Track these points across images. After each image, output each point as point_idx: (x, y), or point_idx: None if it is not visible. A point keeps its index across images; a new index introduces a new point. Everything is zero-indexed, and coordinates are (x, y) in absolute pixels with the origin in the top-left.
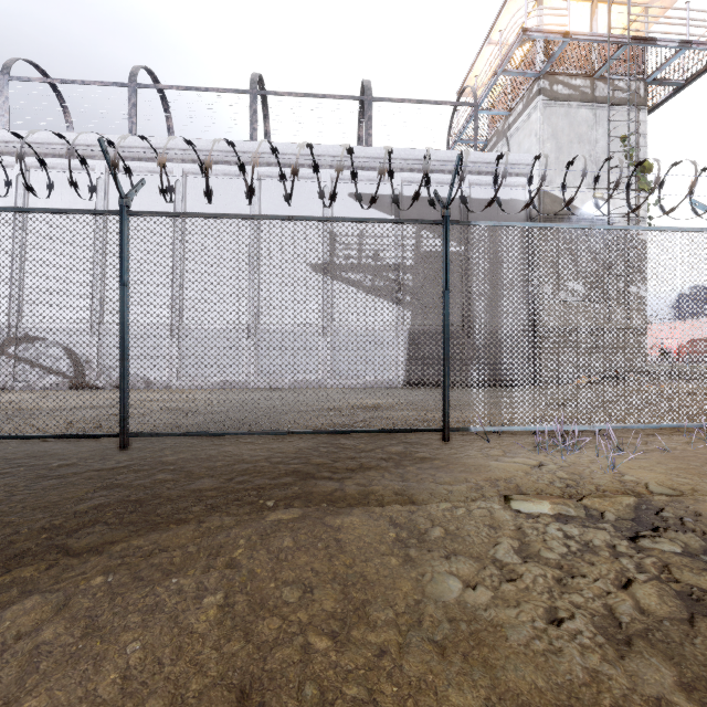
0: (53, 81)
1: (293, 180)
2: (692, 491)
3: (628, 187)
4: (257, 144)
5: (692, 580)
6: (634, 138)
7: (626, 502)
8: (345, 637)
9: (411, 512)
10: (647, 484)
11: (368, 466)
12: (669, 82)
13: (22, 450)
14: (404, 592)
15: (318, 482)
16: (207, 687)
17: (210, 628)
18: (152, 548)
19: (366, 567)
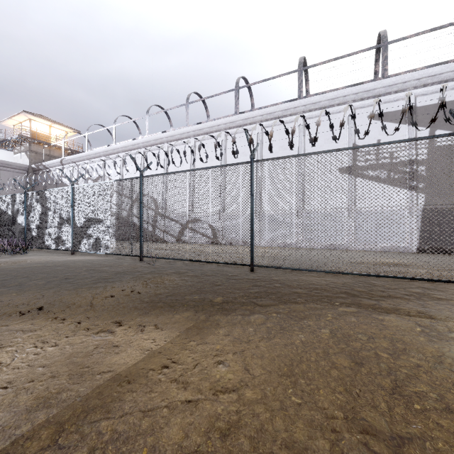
0: (204, 99)
1: (340, 129)
2: None
3: None
4: (303, 100)
5: None
6: None
7: None
8: (396, 356)
9: (431, 322)
10: None
11: (395, 296)
12: None
13: (213, 268)
14: (430, 351)
15: (362, 299)
16: (336, 352)
17: (328, 338)
18: (289, 309)
19: (403, 337)
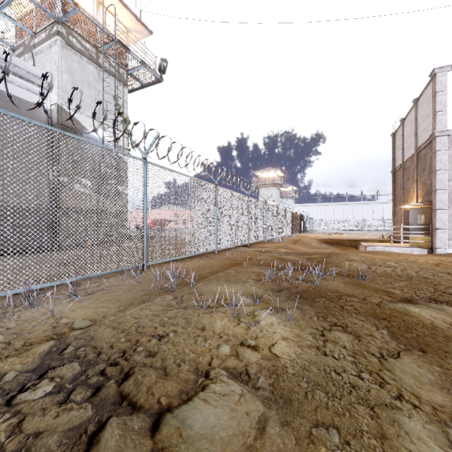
0: None
1: None
2: (102, 318)
3: (94, 116)
4: None
5: (34, 427)
6: (121, 101)
7: (42, 349)
8: None
9: None
10: (74, 322)
11: None
12: (139, 80)
13: None
14: None
15: None
16: None
17: None
18: None
19: None
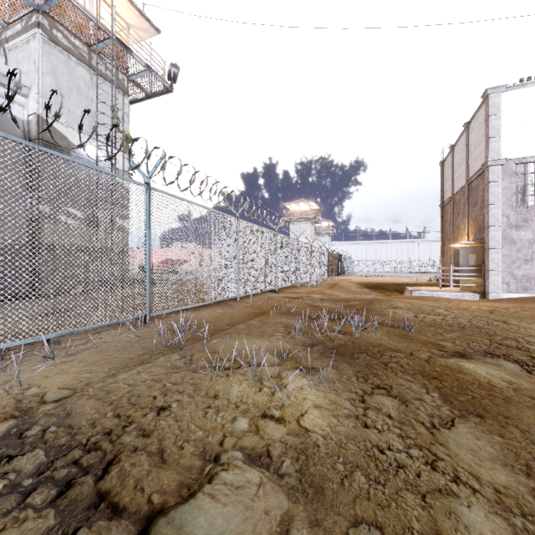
0: None
1: None
2: (85, 386)
3: (81, 128)
4: None
5: None
6: (121, 113)
7: None
8: None
9: None
10: (47, 393)
11: None
12: (143, 88)
13: None
14: None
15: None
16: None
17: None
18: None
19: None
